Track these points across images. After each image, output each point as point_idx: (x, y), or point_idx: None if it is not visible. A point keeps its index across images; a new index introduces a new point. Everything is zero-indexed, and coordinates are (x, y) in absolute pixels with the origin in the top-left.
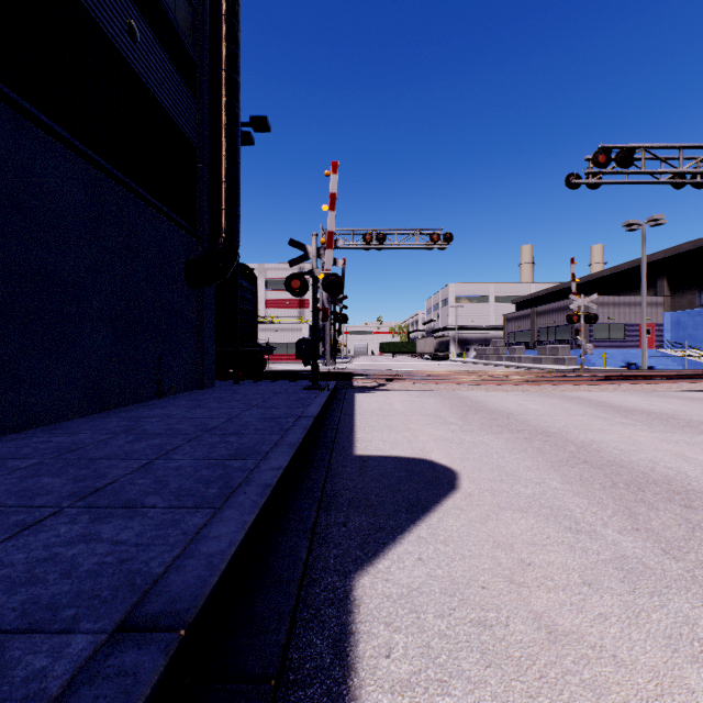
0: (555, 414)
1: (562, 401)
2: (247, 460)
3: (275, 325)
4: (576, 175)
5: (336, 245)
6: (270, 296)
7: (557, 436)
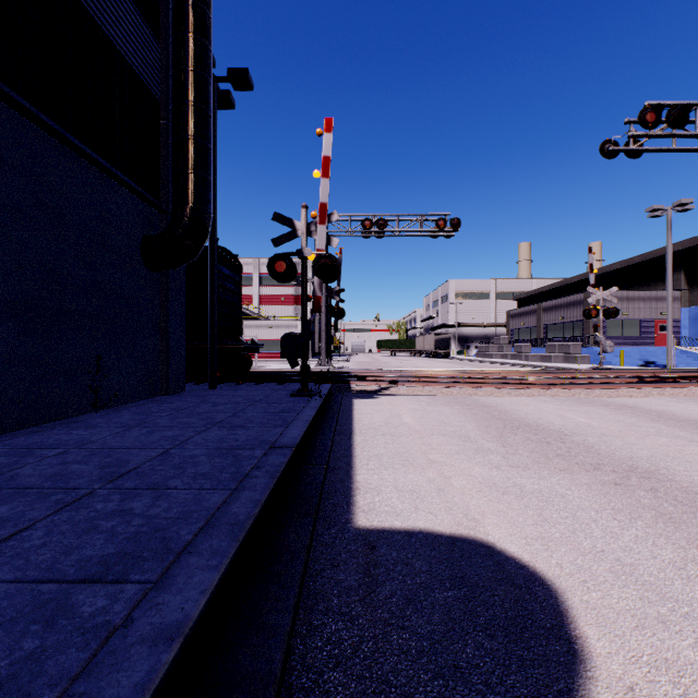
0: (620, 433)
1: (612, 411)
2: (124, 585)
3: (269, 322)
4: (613, 141)
5: (330, 220)
6: (265, 291)
7: (661, 479)
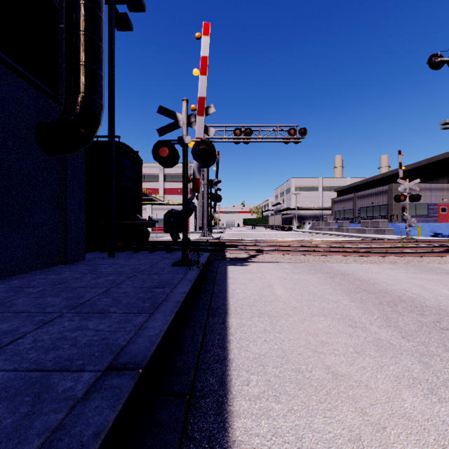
0: None
1: None
2: None
3: (170, 206)
4: (439, 55)
5: (208, 112)
6: (168, 185)
7: None
